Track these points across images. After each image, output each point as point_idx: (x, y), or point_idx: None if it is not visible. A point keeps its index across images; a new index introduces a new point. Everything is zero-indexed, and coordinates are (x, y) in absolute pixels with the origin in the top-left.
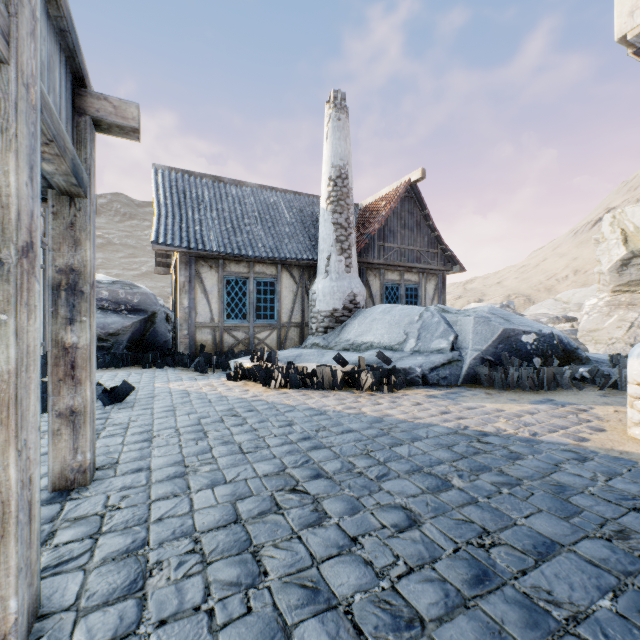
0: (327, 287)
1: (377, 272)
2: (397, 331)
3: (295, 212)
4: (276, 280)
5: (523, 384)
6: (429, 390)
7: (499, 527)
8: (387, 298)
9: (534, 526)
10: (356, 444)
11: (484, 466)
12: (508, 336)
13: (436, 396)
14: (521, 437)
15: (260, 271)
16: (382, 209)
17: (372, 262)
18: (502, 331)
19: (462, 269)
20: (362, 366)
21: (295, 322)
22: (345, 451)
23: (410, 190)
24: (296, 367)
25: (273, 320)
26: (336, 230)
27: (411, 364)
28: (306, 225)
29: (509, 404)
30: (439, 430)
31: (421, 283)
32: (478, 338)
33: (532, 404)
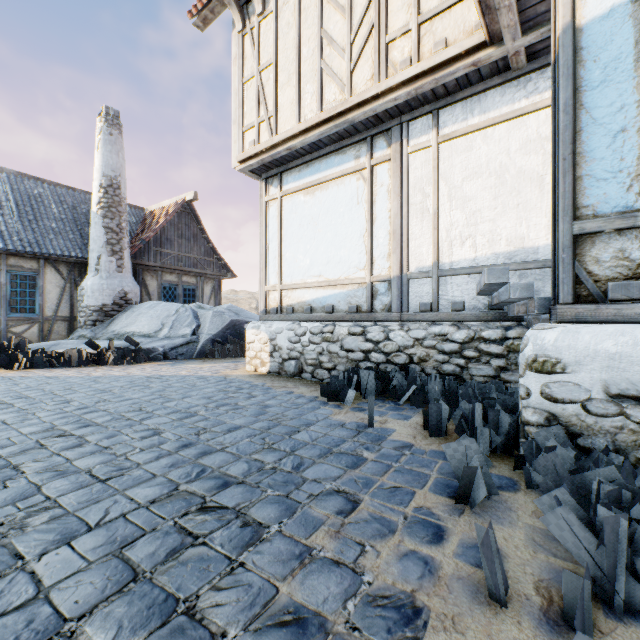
0: (97, 284)
1: (155, 273)
2: (157, 322)
3: (66, 208)
4: (38, 274)
5: (231, 354)
6: (164, 362)
7: (115, 398)
8: (165, 296)
9: (133, 396)
10: (66, 386)
11: (141, 385)
12: (235, 325)
13: (164, 364)
14: (185, 375)
15: (16, 264)
16: (160, 219)
17: (149, 264)
18: (230, 321)
19: (234, 276)
20: (112, 348)
21: (63, 316)
22: (53, 389)
23: (187, 207)
24: (46, 352)
25: (34, 314)
26: (107, 233)
27: (155, 345)
28: (79, 223)
29: (208, 364)
30: (137, 377)
31: (199, 285)
32: (213, 326)
33: (222, 363)
